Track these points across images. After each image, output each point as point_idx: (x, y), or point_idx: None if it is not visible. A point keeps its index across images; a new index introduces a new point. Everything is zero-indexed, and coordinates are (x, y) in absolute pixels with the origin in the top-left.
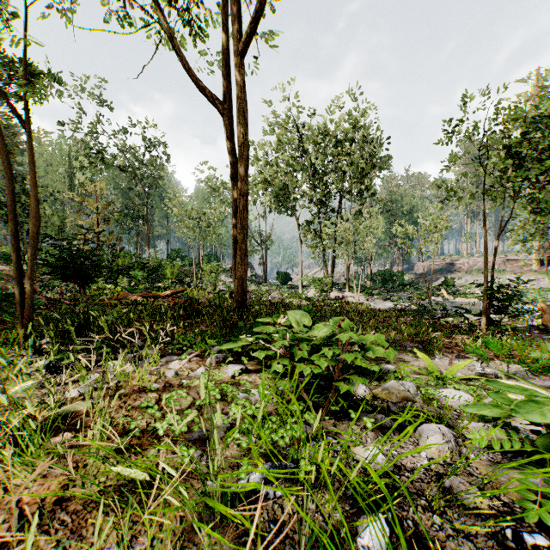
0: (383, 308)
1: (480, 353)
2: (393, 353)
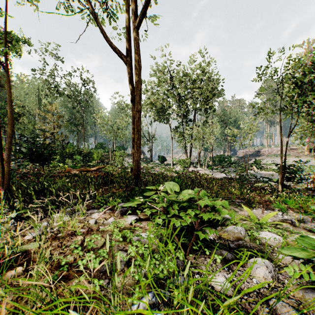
0: (220, 177)
1: (282, 207)
2: (234, 213)
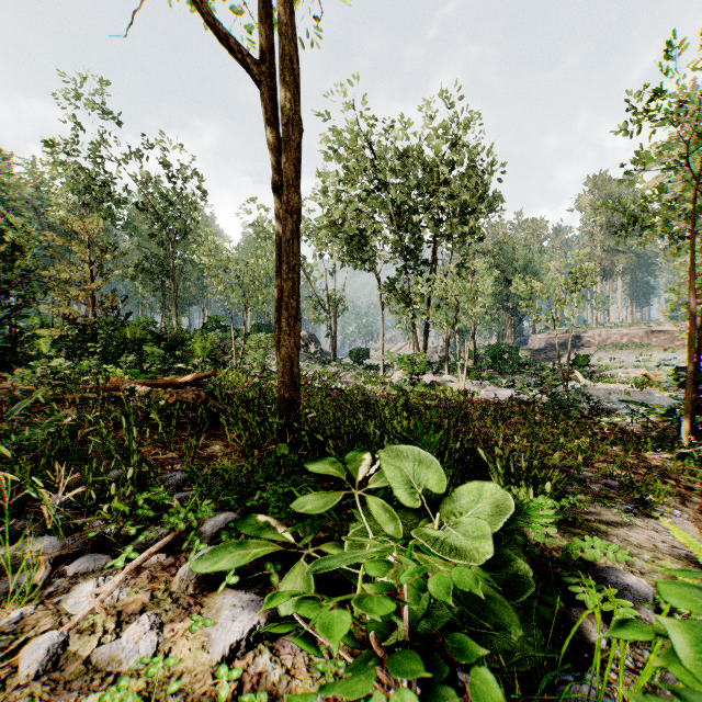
0: (501, 398)
1: None
2: None
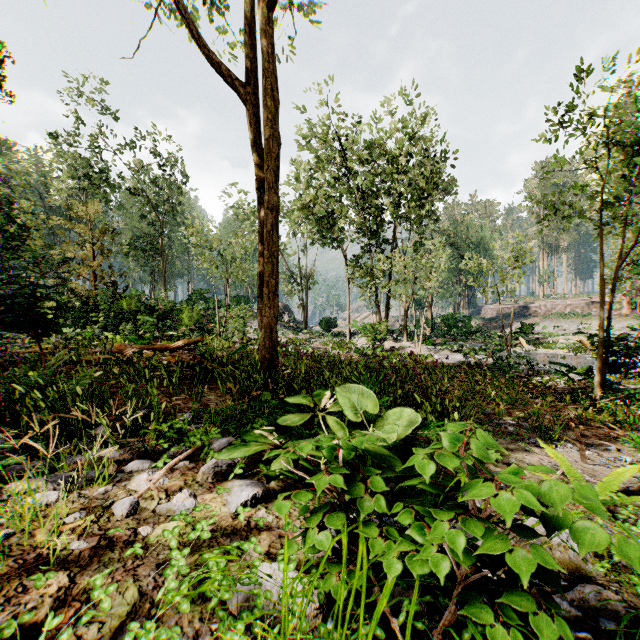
0: (451, 361)
1: None
2: (634, 545)
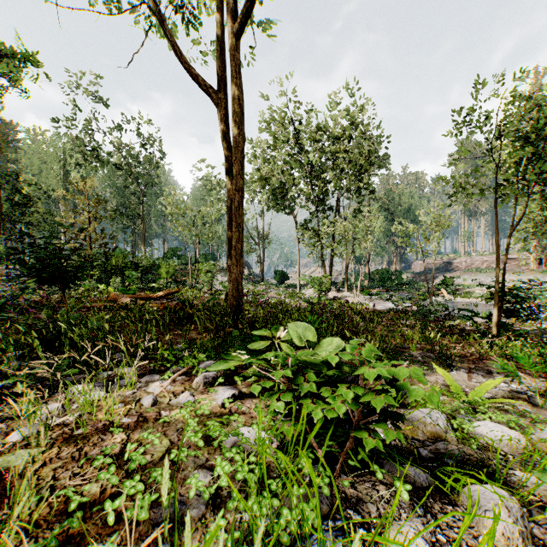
0: (383, 308)
1: (509, 369)
2: (436, 396)
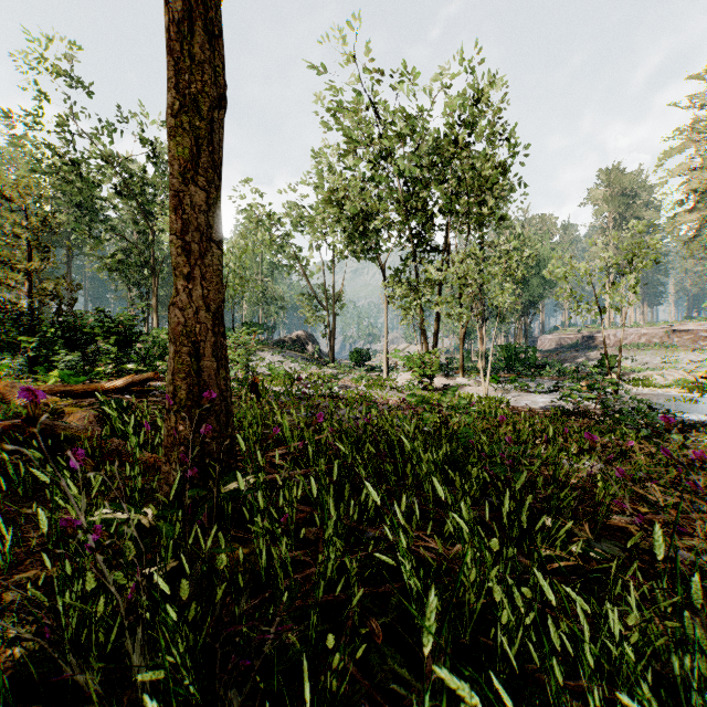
0: (535, 406)
1: None
2: None
